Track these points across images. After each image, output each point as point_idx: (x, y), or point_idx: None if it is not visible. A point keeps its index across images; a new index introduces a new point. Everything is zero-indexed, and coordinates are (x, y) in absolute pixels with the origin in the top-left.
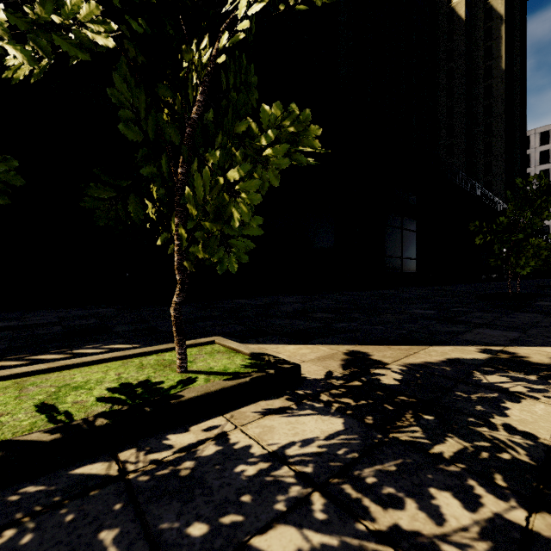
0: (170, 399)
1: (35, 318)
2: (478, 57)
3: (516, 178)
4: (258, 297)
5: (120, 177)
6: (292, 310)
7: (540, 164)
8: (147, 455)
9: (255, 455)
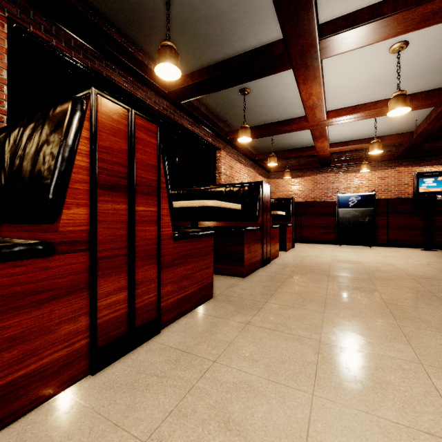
0: None
1: None
2: None
3: None
4: None
5: None
6: None
7: None
8: None
9: None
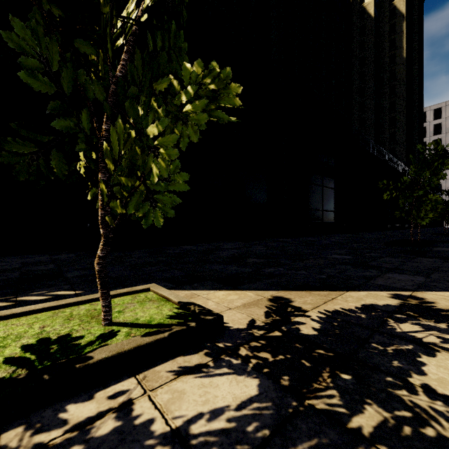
0: (76, 363)
1: (0, 264)
2: (384, 47)
3: (415, 146)
4: (202, 243)
5: (40, 132)
6: (228, 255)
7: (434, 134)
8: (33, 437)
9: (155, 434)
